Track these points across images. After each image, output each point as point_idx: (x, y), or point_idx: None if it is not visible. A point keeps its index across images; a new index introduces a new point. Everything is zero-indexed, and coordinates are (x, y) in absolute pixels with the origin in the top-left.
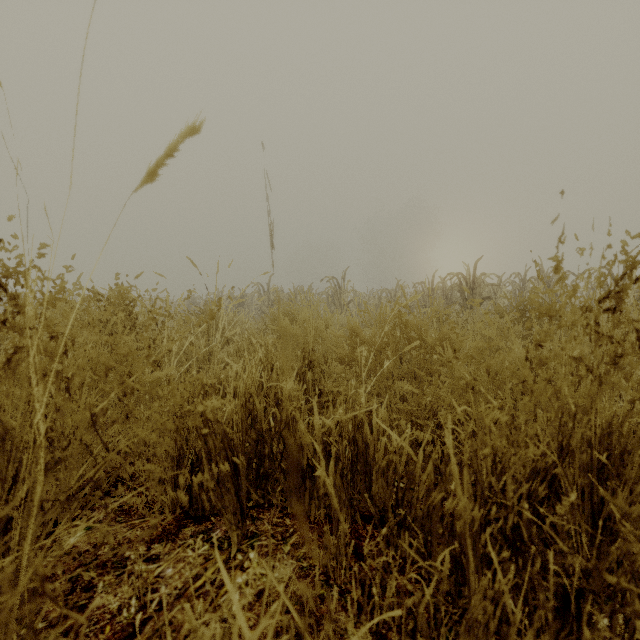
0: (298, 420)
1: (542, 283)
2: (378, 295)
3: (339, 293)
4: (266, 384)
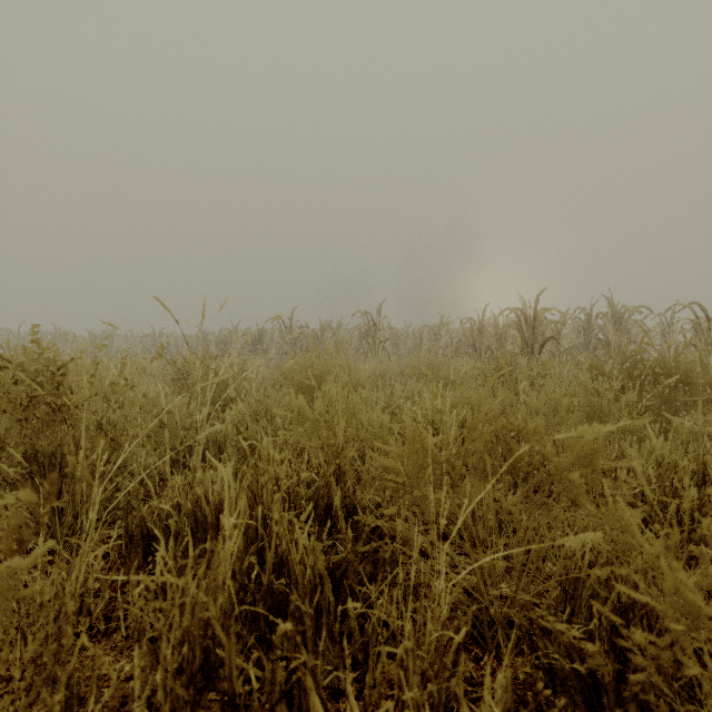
0: (310, 691)
1: (612, 320)
2: (419, 333)
3: (374, 330)
4: (260, 530)
